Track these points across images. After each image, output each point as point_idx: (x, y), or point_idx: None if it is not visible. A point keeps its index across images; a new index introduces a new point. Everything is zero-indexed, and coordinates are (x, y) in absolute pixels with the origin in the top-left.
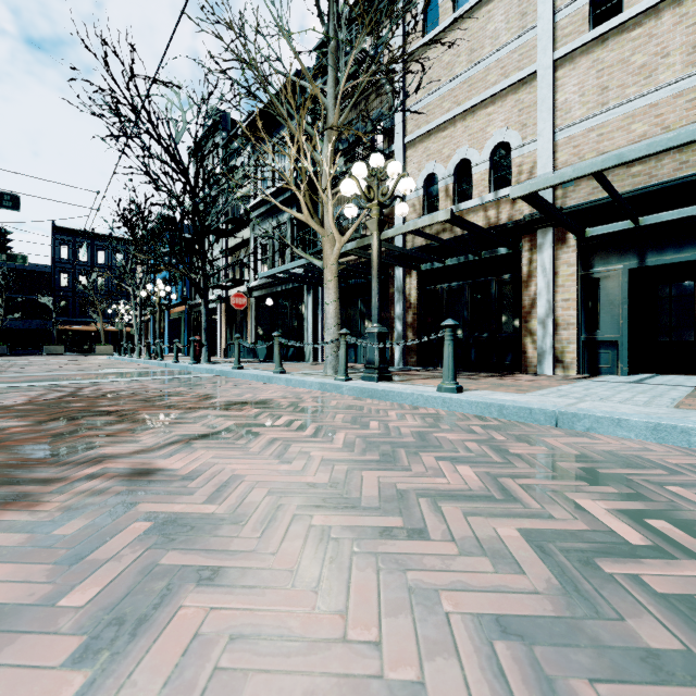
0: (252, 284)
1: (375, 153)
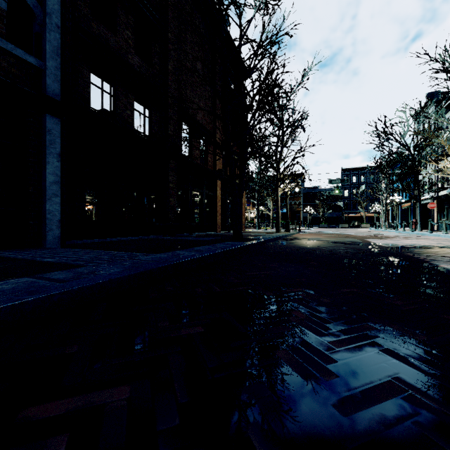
0: None
1: None
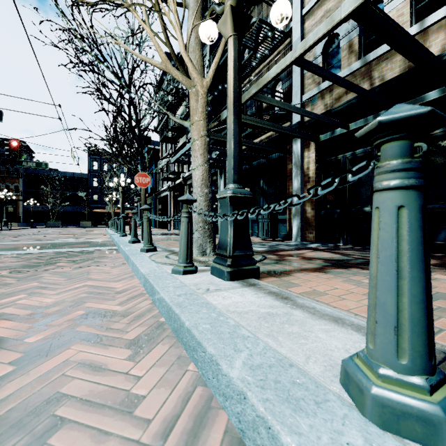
0: (186, 174)
1: None
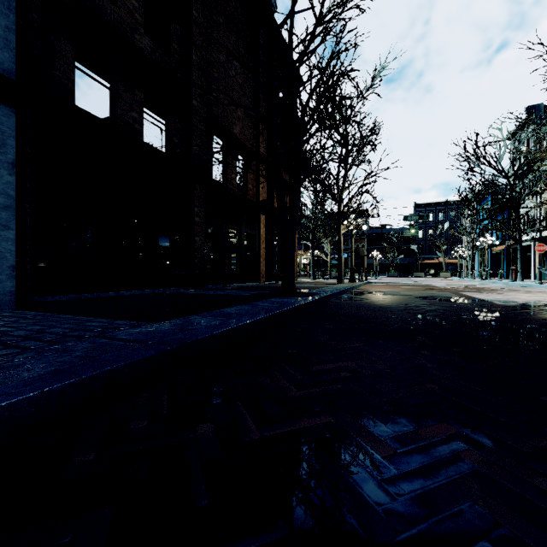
0: None
1: None
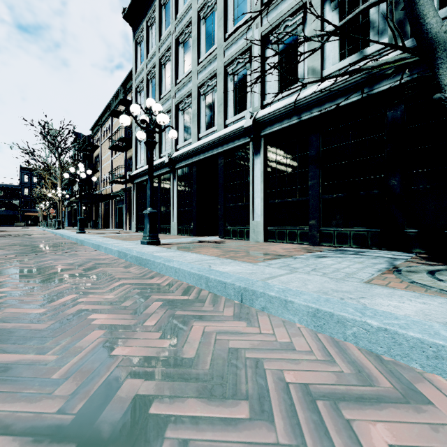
0: None
1: (58, 187)
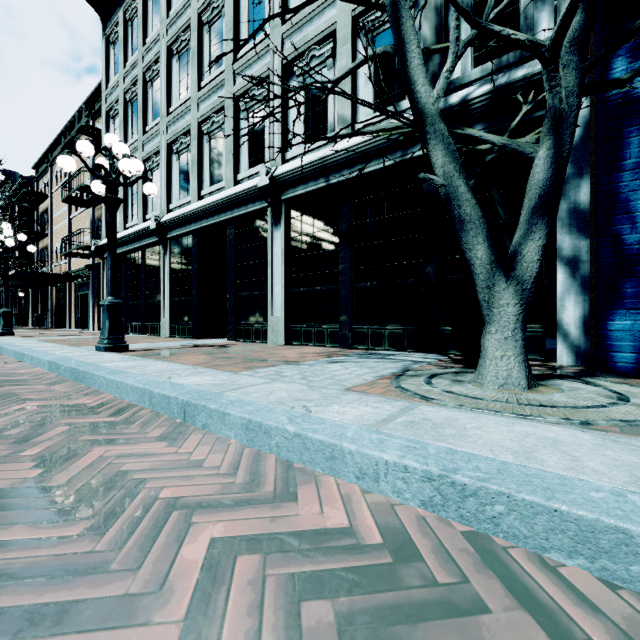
0: None
1: None
